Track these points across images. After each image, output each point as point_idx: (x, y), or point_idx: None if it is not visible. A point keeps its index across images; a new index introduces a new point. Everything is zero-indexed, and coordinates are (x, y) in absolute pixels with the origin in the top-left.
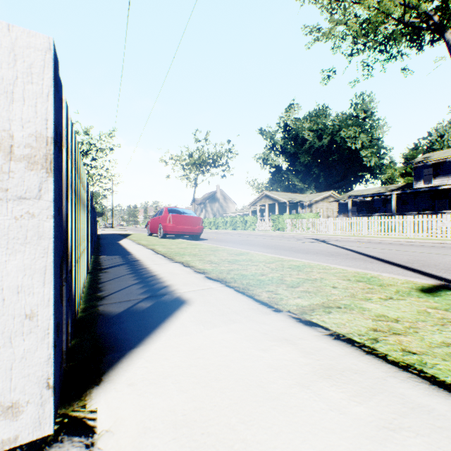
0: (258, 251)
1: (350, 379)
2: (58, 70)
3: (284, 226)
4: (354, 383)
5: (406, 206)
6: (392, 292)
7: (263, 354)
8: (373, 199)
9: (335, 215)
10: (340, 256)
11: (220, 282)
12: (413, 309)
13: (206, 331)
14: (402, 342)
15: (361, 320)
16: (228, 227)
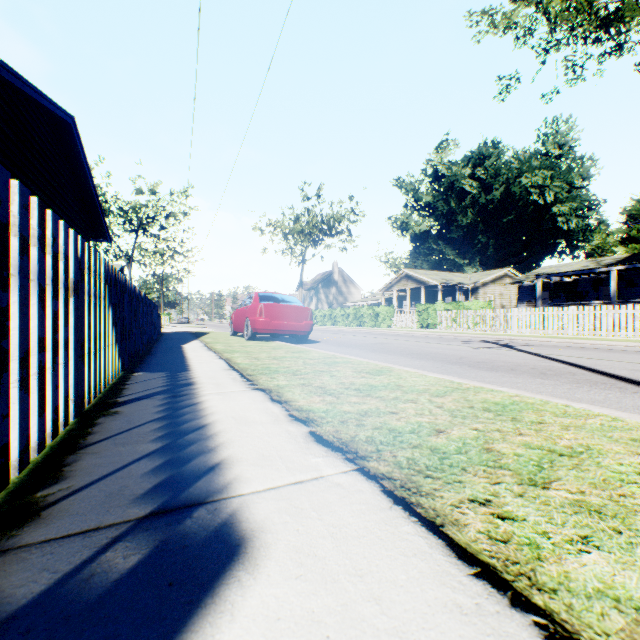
0: (405, 364)
1: None
2: None
3: (436, 321)
4: None
5: (634, 290)
6: None
7: None
8: (577, 278)
9: (513, 304)
10: (560, 376)
11: (344, 454)
12: None
13: None
14: None
15: None
16: (351, 322)
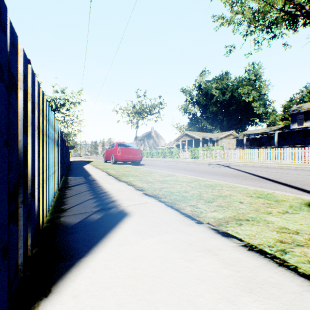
0: (181, 173)
1: (270, 293)
2: (5, 14)
3: (198, 155)
4: (275, 298)
5: (285, 141)
6: (287, 206)
7: (190, 265)
8: (261, 136)
9: (234, 147)
10: (240, 177)
11: (154, 197)
12: (307, 222)
13: (143, 241)
14: (306, 253)
15: (267, 232)
16: (160, 156)
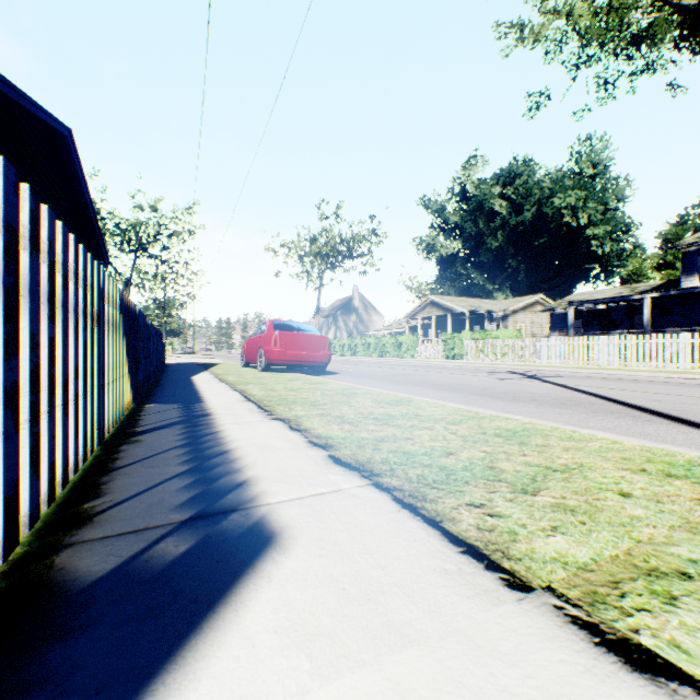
0: (427, 395)
1: None
2: None
3: (463, 351)
4: None
5: (669, 319)
6: None
7: None
8: (611, 306)
9: (544, 333)
10: (579, 406)
11: (360, 472)
12: None
13: (316, 695)
14: None
15: None
16: (372, 352)
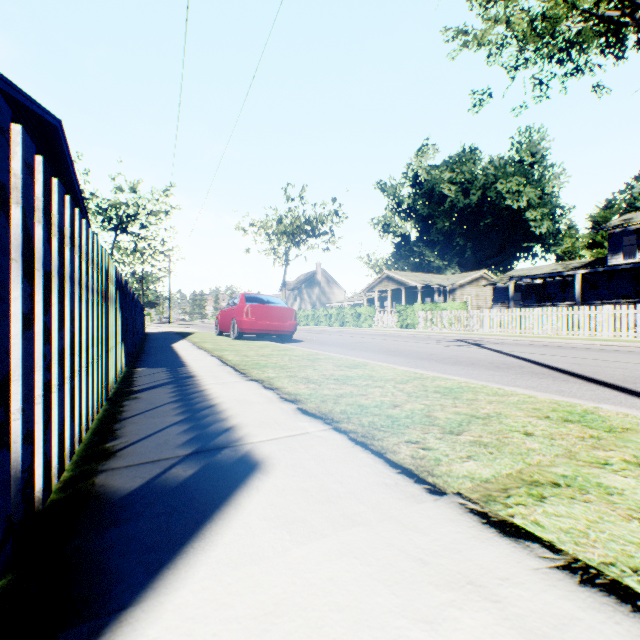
0: (381, 360)
1: None
2: None
3: (415, 321)
4: None
5: (597, 292)
6: None
7: None
8: (547, 281)
9: (488, 305)
10: (510, 369)
11: (323, 420)
12: None
13: (295, 551)
14: None
15: (616, 521)
16: (333, 322)
